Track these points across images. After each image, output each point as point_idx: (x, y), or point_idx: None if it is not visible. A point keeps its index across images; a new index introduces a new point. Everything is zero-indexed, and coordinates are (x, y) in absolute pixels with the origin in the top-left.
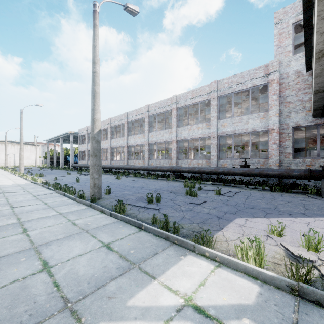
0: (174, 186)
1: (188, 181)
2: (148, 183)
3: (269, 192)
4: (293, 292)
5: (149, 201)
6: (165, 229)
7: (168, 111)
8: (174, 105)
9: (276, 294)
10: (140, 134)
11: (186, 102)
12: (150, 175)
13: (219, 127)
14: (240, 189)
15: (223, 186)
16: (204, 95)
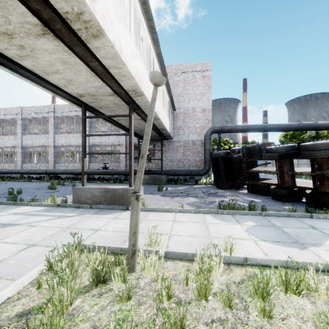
0: (45, 185)
1: (61, 181)
2: (17, 185)
3: (112, 183)
4: (57, 206)
5: (10, 194)
6: (15, 201)
7: (45, 117)
8: (52, 113)
9: (51, 208)
10: (11, 135)
11: (63, 113)
12: (23, 178)
13: (90, 139)
14: (96, 183)
15: (87, 183)
16: (79, 111)
